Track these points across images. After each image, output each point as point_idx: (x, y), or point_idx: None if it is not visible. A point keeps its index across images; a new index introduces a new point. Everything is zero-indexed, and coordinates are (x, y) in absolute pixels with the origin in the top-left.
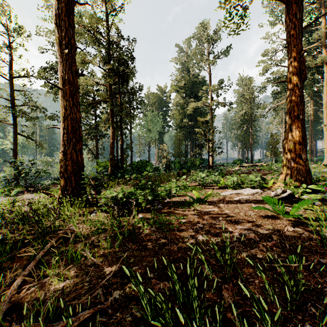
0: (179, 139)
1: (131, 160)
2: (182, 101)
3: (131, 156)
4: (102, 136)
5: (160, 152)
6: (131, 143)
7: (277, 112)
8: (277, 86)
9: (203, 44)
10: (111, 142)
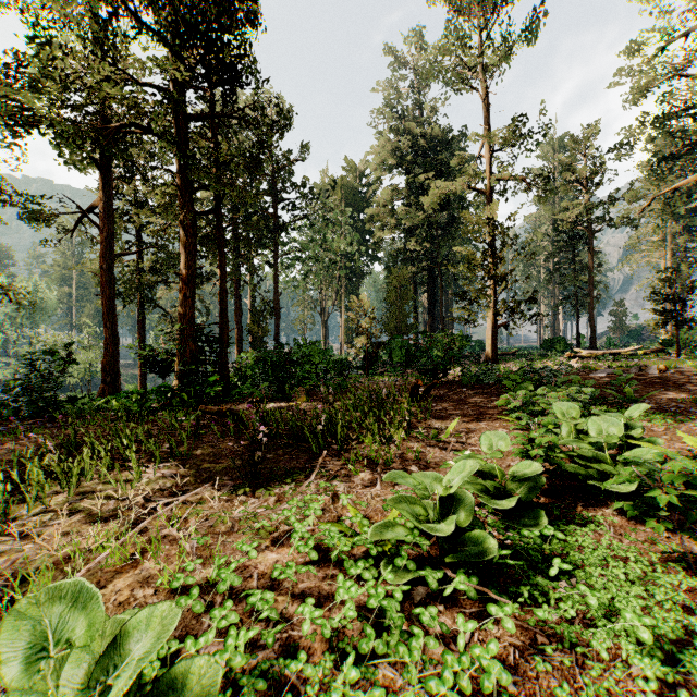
0: (401, 286)
1: (275, 340)
2: (406, 190)
3: (276, 331)
4: (200, 278)
5: (351, 316)
6: (276, 297)
7: (671, 209)
8: (650, 152)
9: (471, 11)
10: (181, 278)
